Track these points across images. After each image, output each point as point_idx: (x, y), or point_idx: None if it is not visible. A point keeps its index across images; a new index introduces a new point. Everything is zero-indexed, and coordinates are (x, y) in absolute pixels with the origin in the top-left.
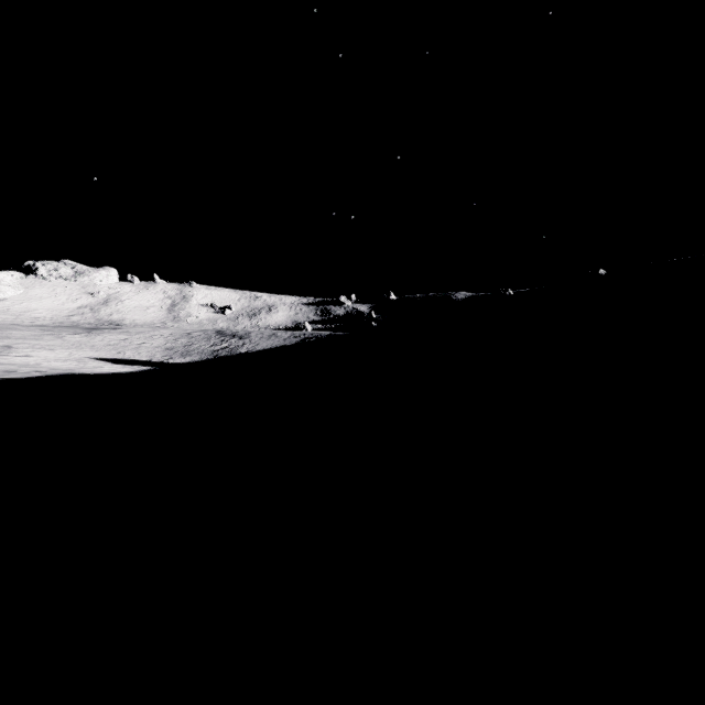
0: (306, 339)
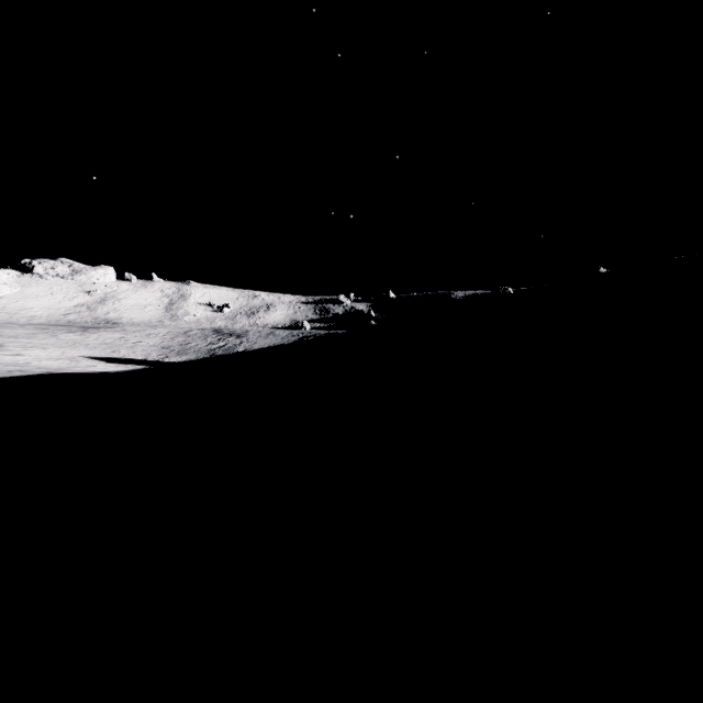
0: (304, 338)
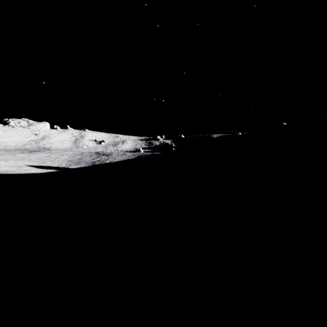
0: (140, 156)
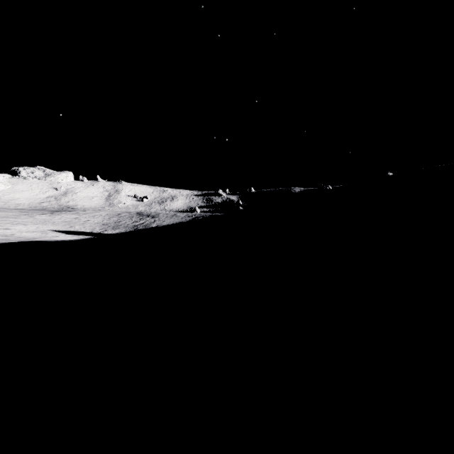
0: (196, 218)
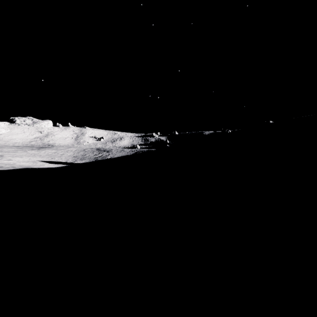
0: (137, 152)
